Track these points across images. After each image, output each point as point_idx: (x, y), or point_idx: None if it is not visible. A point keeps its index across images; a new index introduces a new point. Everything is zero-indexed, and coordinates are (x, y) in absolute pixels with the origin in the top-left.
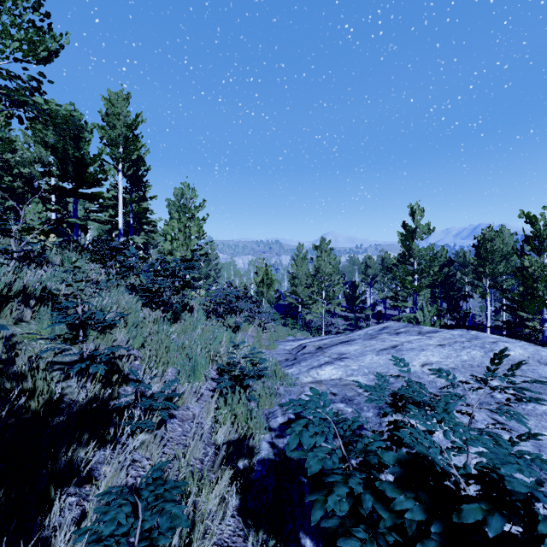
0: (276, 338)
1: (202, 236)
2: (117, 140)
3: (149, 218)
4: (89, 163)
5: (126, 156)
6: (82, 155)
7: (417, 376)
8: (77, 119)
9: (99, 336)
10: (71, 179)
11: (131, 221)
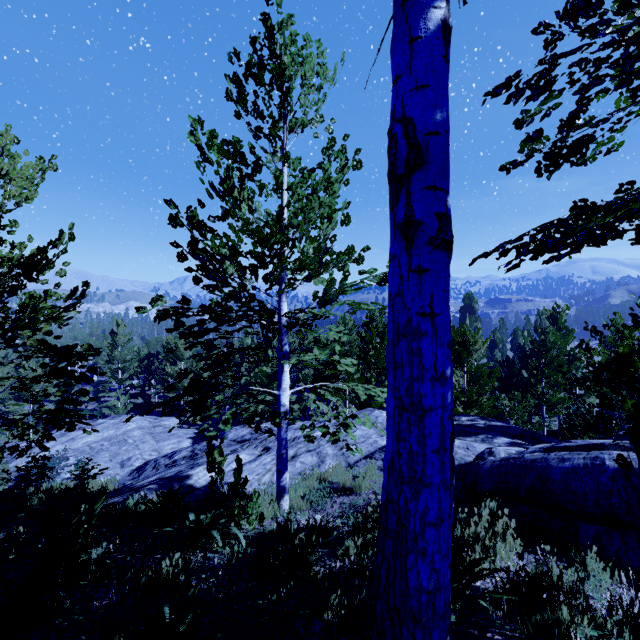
0: None
1: None
2: None
3: None
4: None
5: None
6: None
7: (79, 449)
8: None
9: None
10: None
11: None
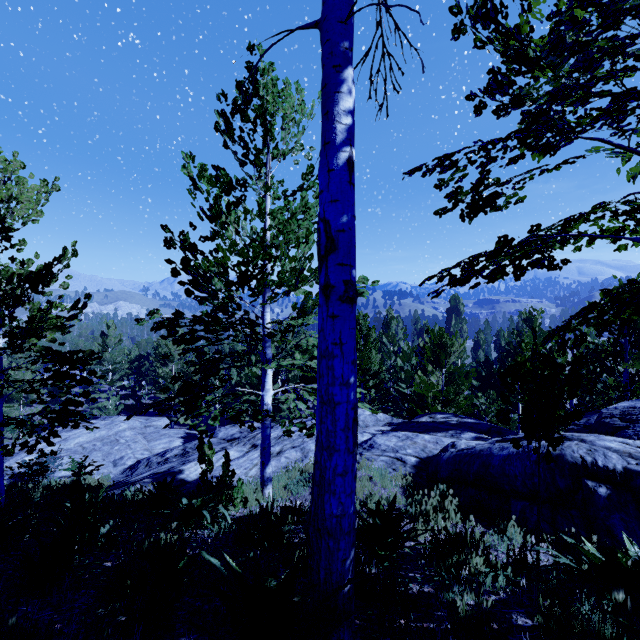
0: None
1: None
2: None
3: None
4: None
5: None
6: None
7: (71, 449)
8: None
9: None
10: None
11: None
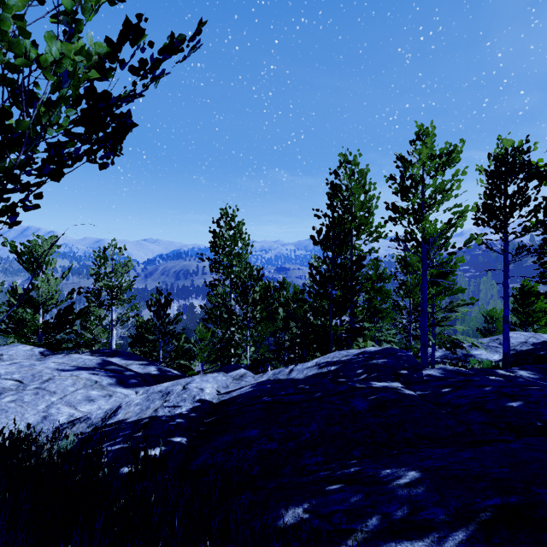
0: None
1: None
2: None
3: None
4: None
5: None
6: None
7: None
8: None
9: None
10: None
11: None
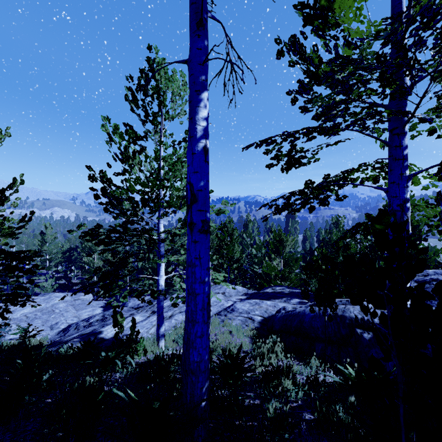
0: None
1: None
2: None
3: None
4: None
5: None
6: None
7: (17, 318)
8: None
9: None
10: None
11: None
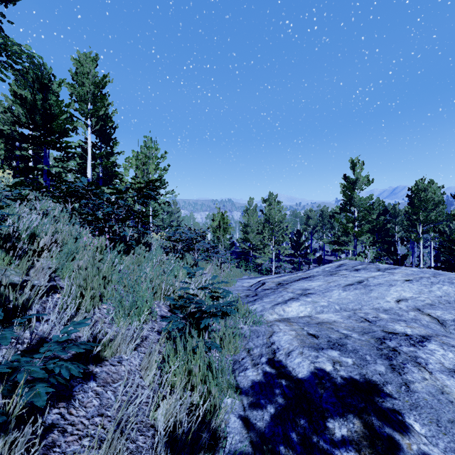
0: (232, 276)
1: (163, 185)
2: (85, 97)
3: (116, 171)
4: (57, 114)
5: (94, 113)
6: (50, 105)
7: (395, 313)
8: (45, 72)
9: (12, 261)
10: (39, 128)
11: (100, 174)
